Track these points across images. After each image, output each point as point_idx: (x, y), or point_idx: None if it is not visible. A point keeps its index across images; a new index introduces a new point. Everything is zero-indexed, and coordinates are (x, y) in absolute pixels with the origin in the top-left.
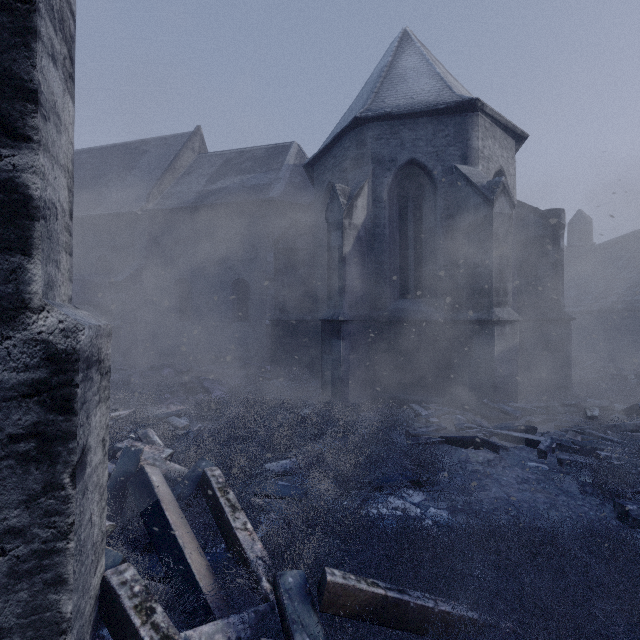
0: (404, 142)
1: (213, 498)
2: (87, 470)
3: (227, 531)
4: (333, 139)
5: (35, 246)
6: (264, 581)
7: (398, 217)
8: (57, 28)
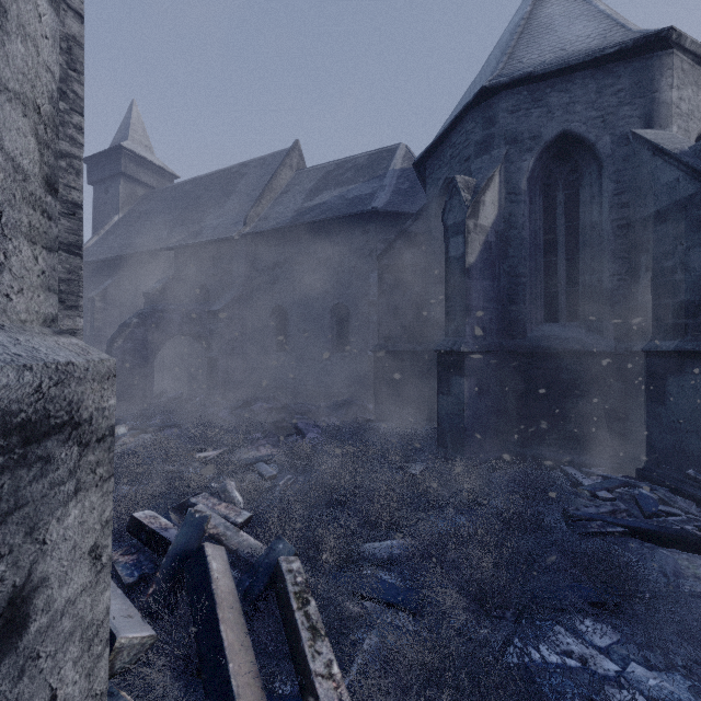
0: (552, 110)
1: (287, 608)
2: (34, 624)
3: (303, 672)
4: (451, 123)
5: None
6: None
7: (542, 213)
8: None
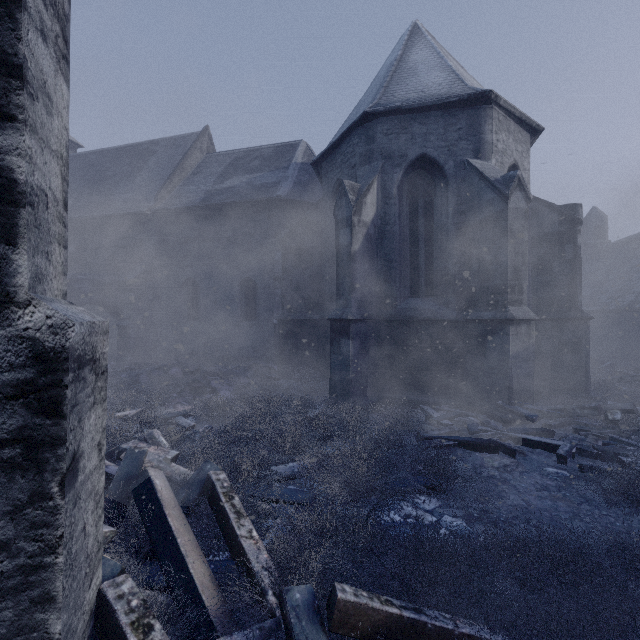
0: (414, 137)
1: (217, 503)
2: (79, 477)
3: (232, 539)
4: (341, 135)
5: (20, 235)
6: (270, 594)
7: (408, 214)
8: (47, 2)
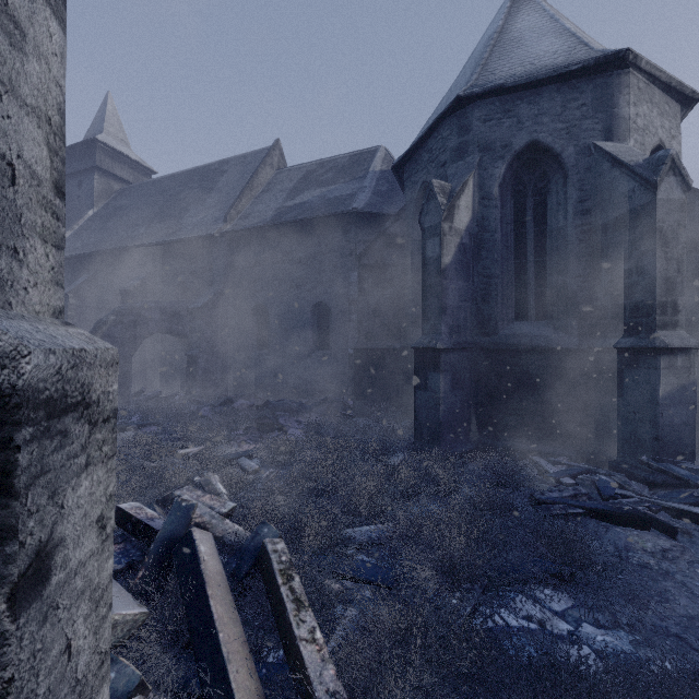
0: (522, 120)
1: (273, 584)
2: (54, 578)
3: (288, 639)
4: (428, 129)
5: None
6: None
7: (513, 218)
8: None
